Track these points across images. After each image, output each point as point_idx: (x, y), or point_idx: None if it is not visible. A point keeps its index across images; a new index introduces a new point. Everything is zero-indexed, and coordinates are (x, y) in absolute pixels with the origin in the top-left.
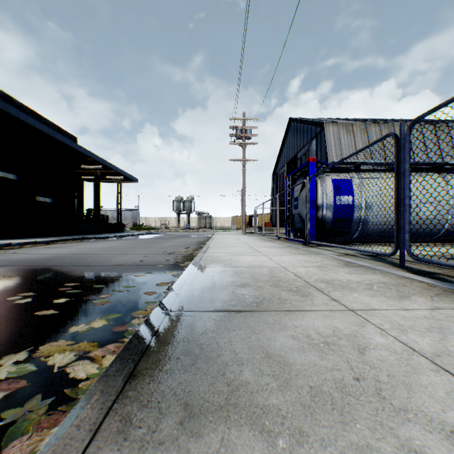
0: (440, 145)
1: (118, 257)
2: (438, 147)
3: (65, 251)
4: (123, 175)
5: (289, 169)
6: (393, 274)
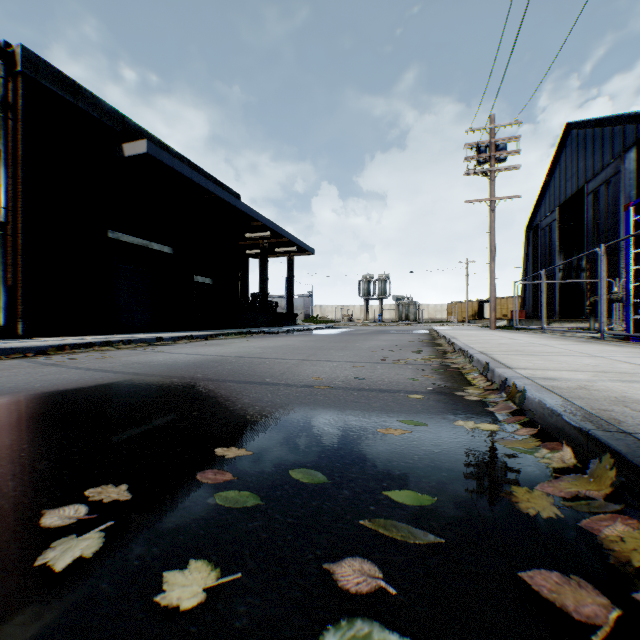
0: None
1: (307, 367)
2: None
3: (225, 351)
4: (295, 245)
5: (560, 217)
6: None
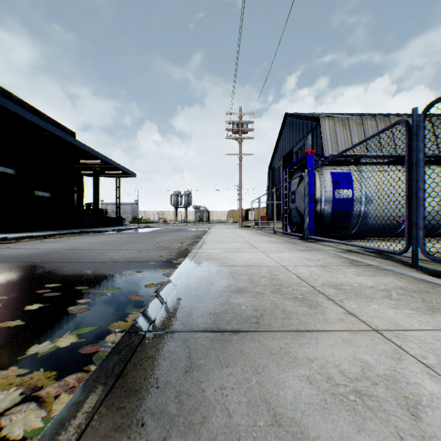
0: (436, 139)
1: (110, 253)
2: (435, 140)
3: (59, 246)
4: (121, 170)
5: (285, 163)
6: (408, 277)
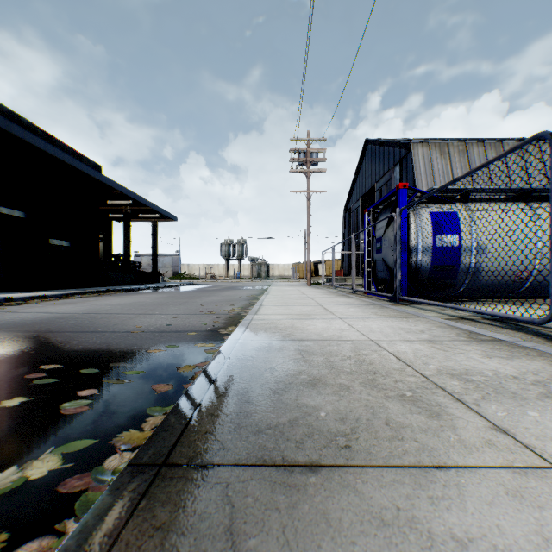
0: None
1: (139, 319)
2: None
3: (76, 309)
4: (158, 212)
5: (365, 203)
6: None
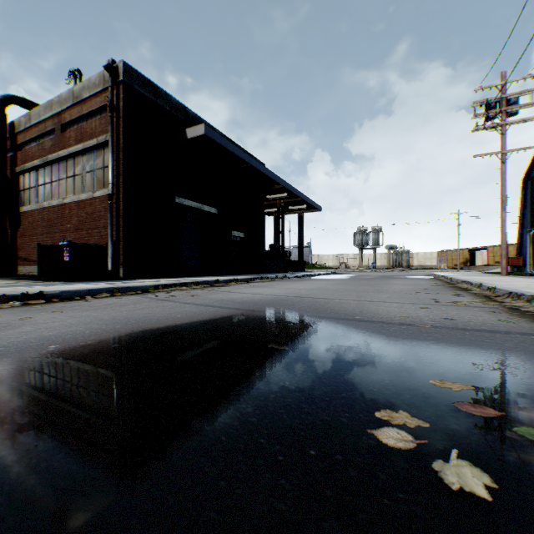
0: None
1: (374, 306)
2: None
3: (278, 291)
4: (306, 203)
5: None
6: None
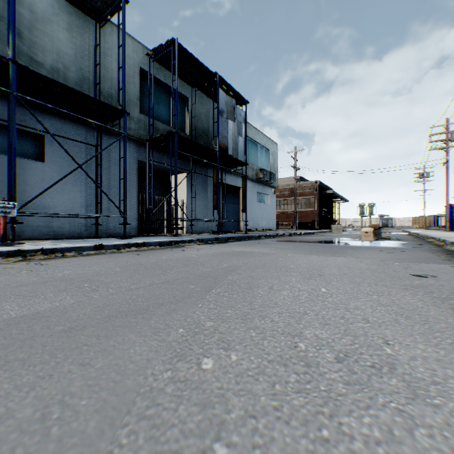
0: None
1: None
2: None
3: None
4: (343, 200)
5: None
6: None
